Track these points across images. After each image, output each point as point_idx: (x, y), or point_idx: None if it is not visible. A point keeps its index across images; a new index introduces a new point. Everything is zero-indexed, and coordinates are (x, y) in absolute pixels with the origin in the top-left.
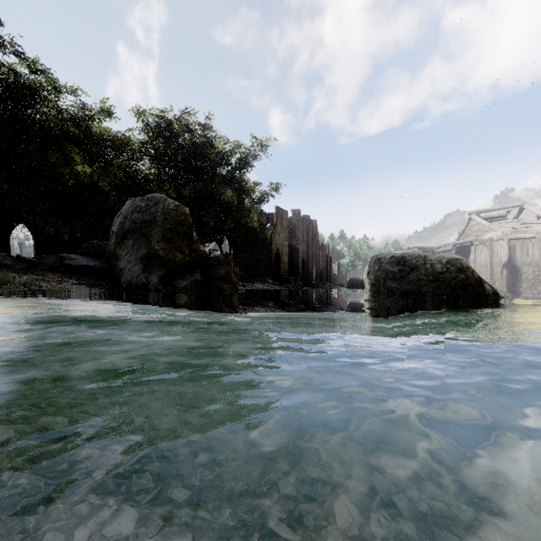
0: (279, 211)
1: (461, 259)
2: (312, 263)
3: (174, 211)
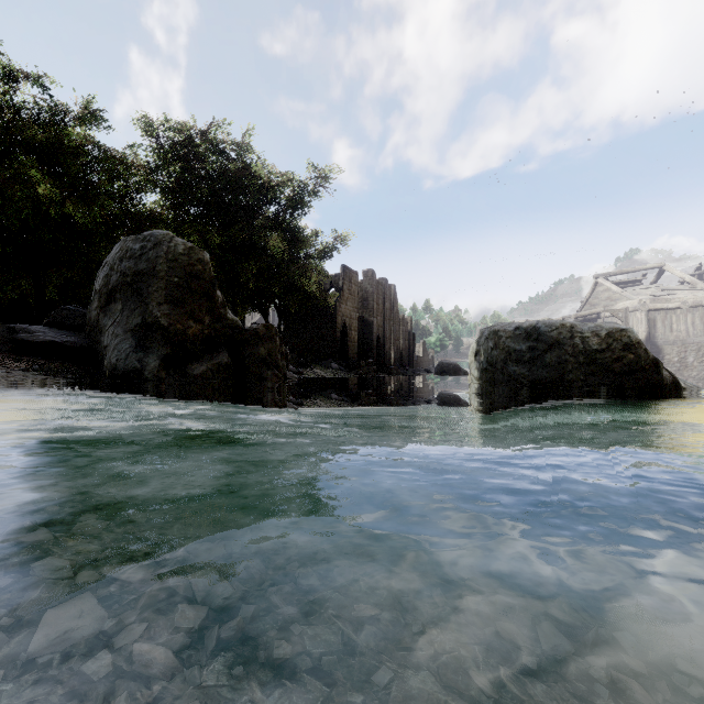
0: (346, 272)
1: (629, 329)
2: (390, 342)
3: (185, 257)
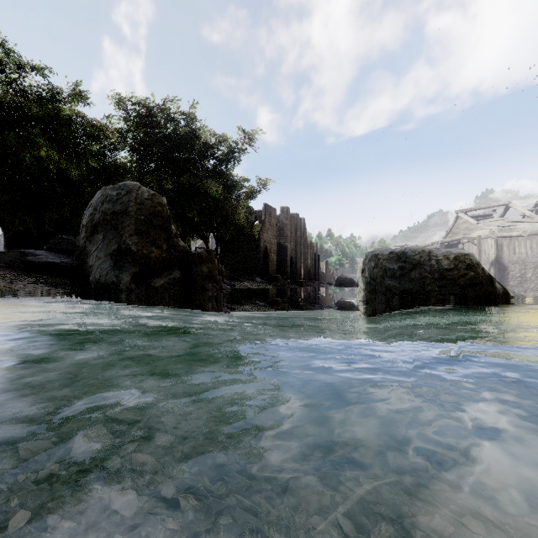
0: (267, 208)
1: (471, 254)
2: (300, 261)
3: (149, 201)
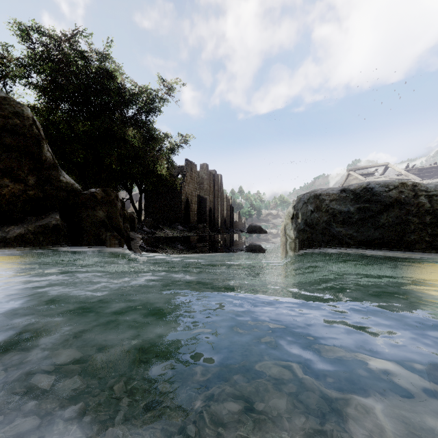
0: (188, 164)
1: None
2: (218, 211)
3: None
